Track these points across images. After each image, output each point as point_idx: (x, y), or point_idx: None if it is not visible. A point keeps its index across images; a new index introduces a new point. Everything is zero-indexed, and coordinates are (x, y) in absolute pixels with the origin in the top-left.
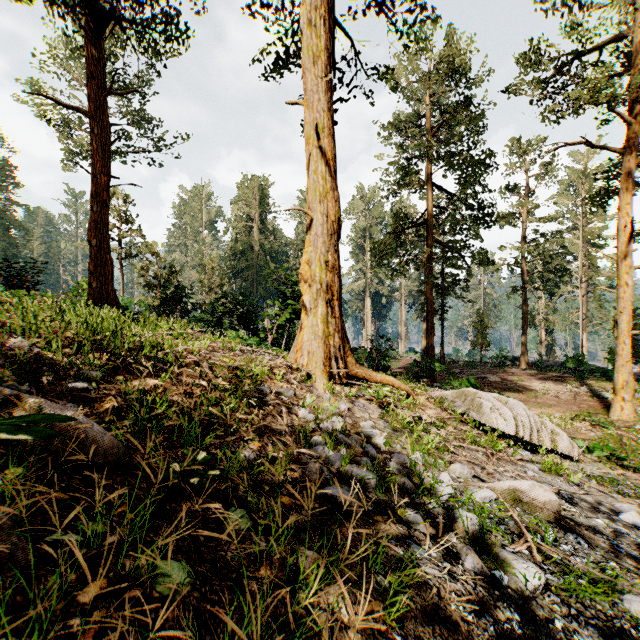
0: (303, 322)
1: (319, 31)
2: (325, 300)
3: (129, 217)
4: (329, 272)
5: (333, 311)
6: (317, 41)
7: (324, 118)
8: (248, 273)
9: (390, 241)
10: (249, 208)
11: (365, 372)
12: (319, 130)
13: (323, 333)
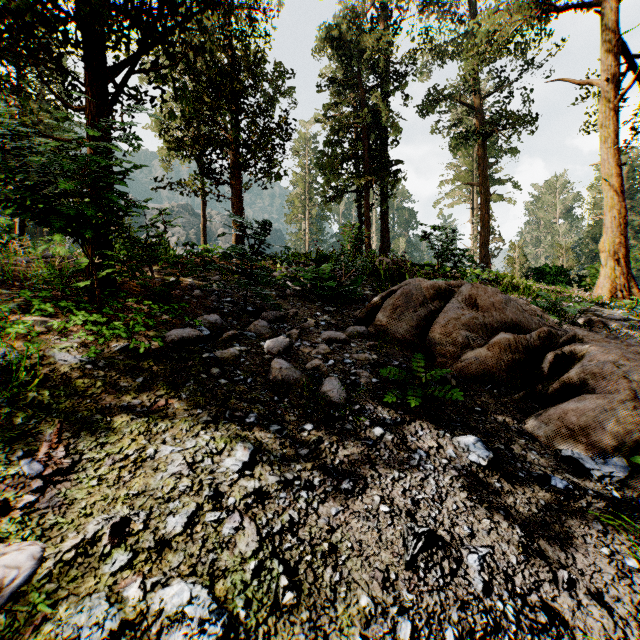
0: (600, 273)
1: (607, 127)
2: (612, 260)
3: (493, 230)
4: (615, 245)
5: (618, 265)
6: (606, 132)
7: (611, 168)
8: None
9: None
10: None
11: None
12: (608, 175)
13: (610, 276)
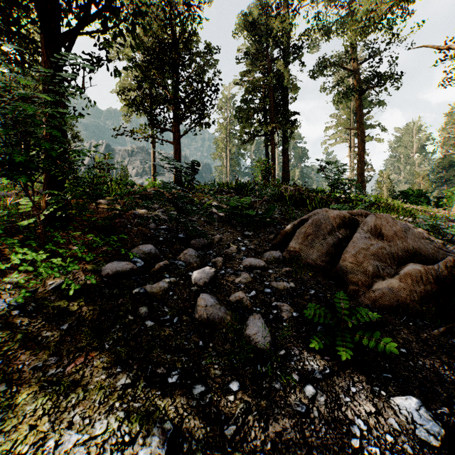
0: None
1: None
2: None
3: (366, 162)
4: None
5: None
6: None
7: None
8: None
9: None
10: None
11: None
12: None
13: None
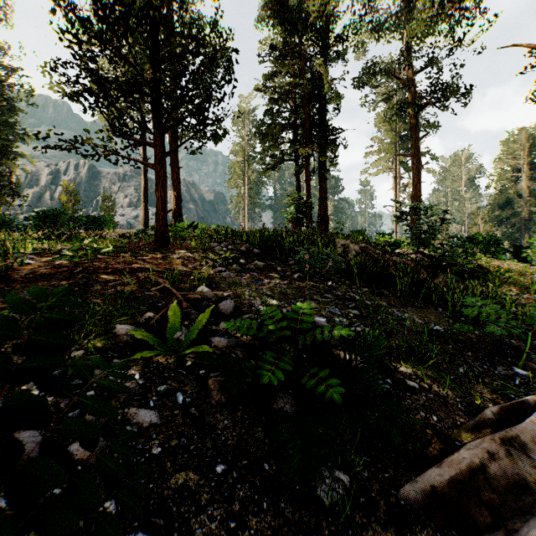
0: None
1: None
2: None
3: None
4: None
5: None
6: None
7: None
8: (513, 220)
9: None
10: (514, 160)
11: None
12: None
13: None
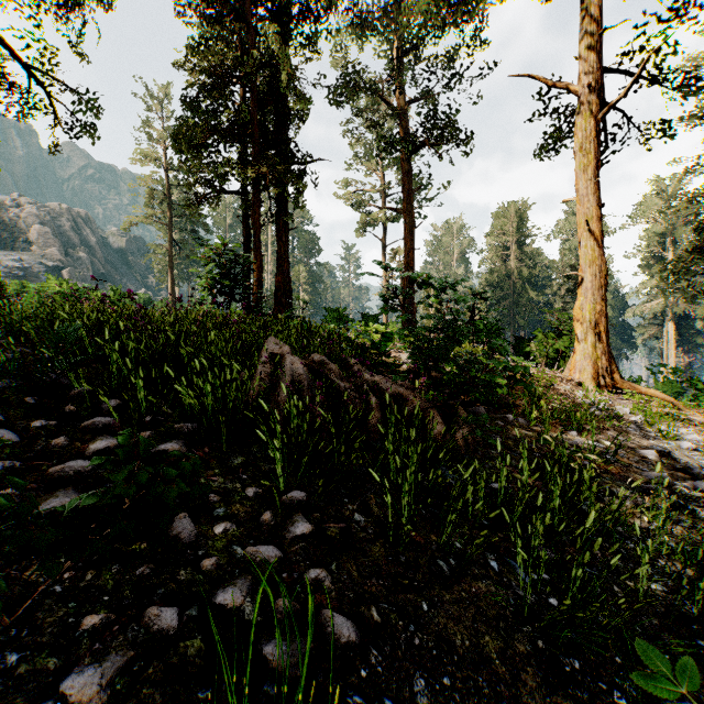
0: (575, 349)
1: (588, 151)
2: (593, 333)
3: None
4: (597, 314)
5: (600, 341)
6: (587, 158)
7: (593, 208)
8: (504, 303)
9: (691, 257)
10: (505, 237)
11: (629, 385)
12: (588, 218)
13: (592, 356)
